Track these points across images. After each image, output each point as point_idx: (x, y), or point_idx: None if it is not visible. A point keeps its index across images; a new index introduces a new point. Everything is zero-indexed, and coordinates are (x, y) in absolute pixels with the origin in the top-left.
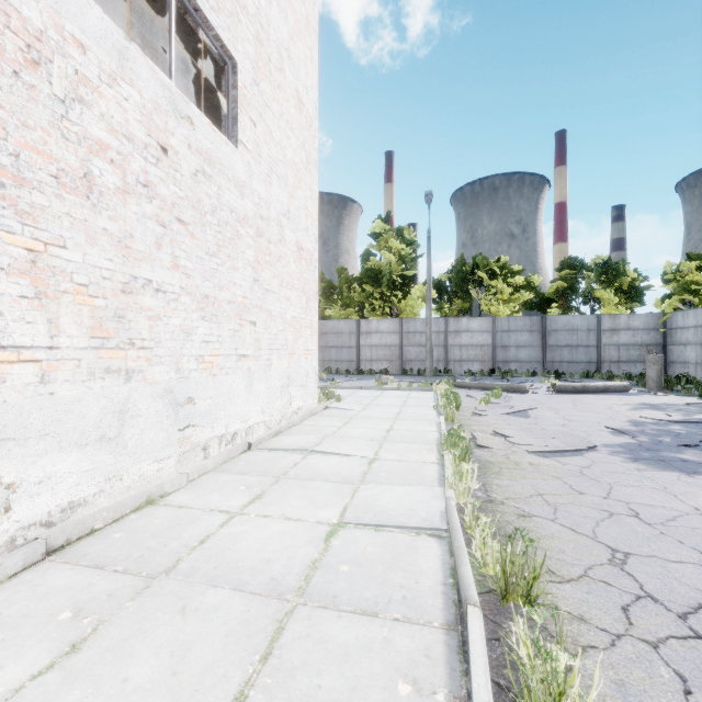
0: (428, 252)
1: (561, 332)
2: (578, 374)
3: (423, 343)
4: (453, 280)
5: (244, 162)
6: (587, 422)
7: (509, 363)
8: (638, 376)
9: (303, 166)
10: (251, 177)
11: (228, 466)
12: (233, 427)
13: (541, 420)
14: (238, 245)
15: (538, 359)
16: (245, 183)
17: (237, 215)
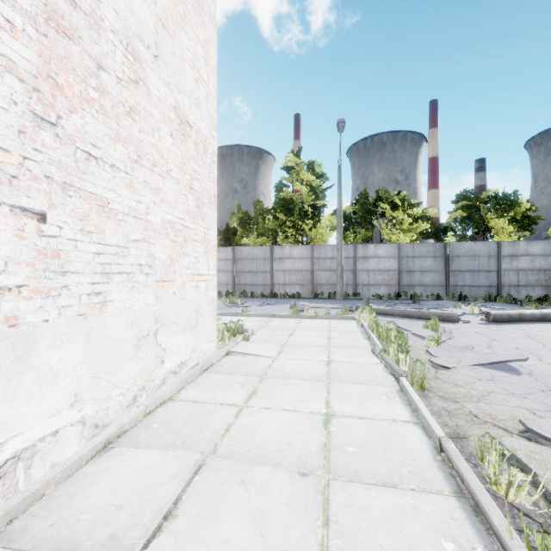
0: (339, 181)
1: (463, 258)
2: (480, 297)
3: (333, 268)
4: (358, 211)
5: None
6: None
7: (414, 287)
8: (550, 301)
9: (190, 1)
10: None
11: None
12: None
13: (547, 381)
14: None
15: (441, 283)
16: None
17: None
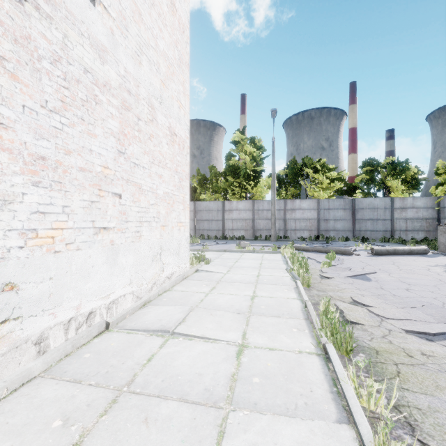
0: (273, 153)
1: (365, 210)
2: (378, 239)
3: (269, 218)
4: (288, 174)
5: (104, 26)
6: (425, 286)
7: (329, 231)
8: (425, 241)
9: (176, 62)
10: (115, 46)
11: (66, 364)
12: (88, 306)
13: (383, 284)
14: (96, 110)
15: (349, 228)
16: (106, 48)
17: (94, 78)
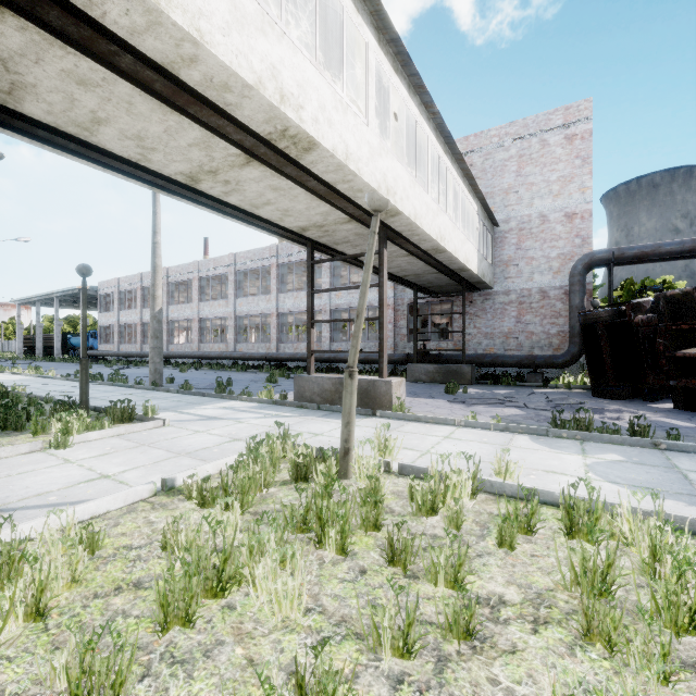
0: None
1: None
2: None
3: None
4: (624, 297)
5: None
6: None
7: None
8: None
9: None
10: None
11: None
12: None
13: None
14: None
15: None
16: None
17: None
